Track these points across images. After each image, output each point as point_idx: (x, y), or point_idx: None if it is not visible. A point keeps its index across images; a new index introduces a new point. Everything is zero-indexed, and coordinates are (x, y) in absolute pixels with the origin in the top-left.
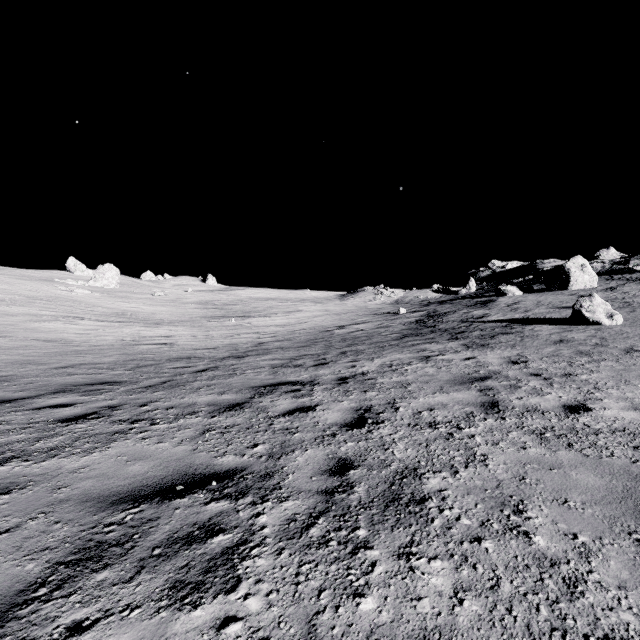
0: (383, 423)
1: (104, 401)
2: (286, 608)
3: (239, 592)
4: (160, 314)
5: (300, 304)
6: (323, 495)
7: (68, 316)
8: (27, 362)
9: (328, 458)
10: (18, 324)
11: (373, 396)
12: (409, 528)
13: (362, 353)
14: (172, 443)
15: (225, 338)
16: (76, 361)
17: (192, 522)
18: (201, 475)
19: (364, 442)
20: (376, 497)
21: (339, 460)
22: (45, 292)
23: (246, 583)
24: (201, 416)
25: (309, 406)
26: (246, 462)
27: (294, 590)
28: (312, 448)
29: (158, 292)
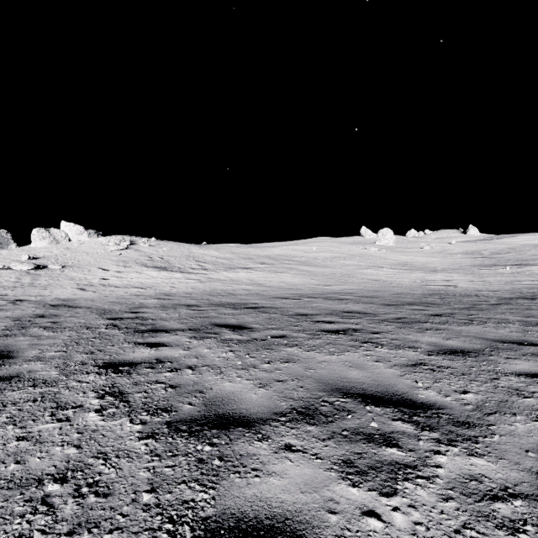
0: None
1: (441, 311)
2: None
3: None
4: (432, 263)
5: None
6: None
7: (374, 266)
8: (375, 290)
9: None
10: (353, 270)
11: None
12: None
13: None
14: (505, 331)
15: (504, 284)
16: (399, 292)
17: None
18: (536, 343)
19: None
20: None
21: None
22: (355, 251)
23: None
24: (517, 325)
25: None
26: None
27: None
28: None
29: (425, 246)
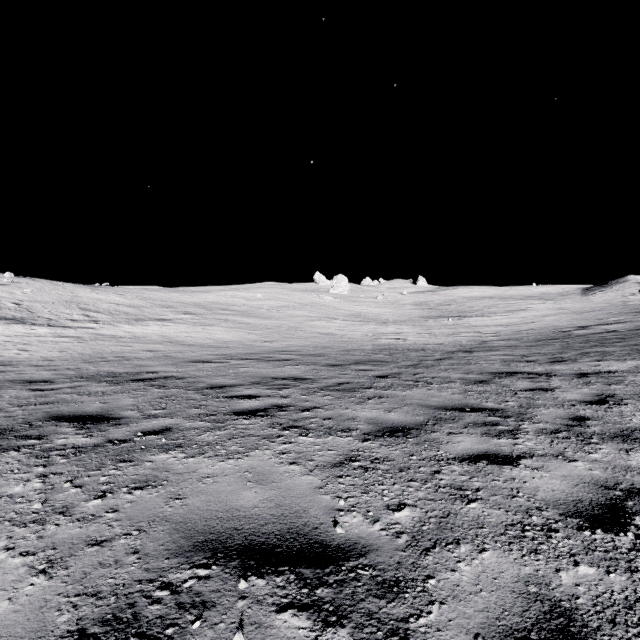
0: (625, 405)
1: (388, 370)
2: (546, 447)
3: (519, 440)
4: (384, 315)
5: (524, 302)
6: (565, 426)
7: (326, 317)
8: (323, 346)
9: (568, 414)
10: (303, 322)
11: (618, 388)
12: (632, 445)
13: (610, 354)
14: (448, 393)
15: (447, 336)
16: (349, 347)
17: (482, 420)
18: (476, 407)
19: (602, 412)
20: (608, 433)
21: (577, 416)
22: (307, 300)
23: (522, 439)
24: (458, 384)
25: (547, 388)
26: (503, 407)
27: (550, 445)
28: (553, 408)
29: (379, 296)
